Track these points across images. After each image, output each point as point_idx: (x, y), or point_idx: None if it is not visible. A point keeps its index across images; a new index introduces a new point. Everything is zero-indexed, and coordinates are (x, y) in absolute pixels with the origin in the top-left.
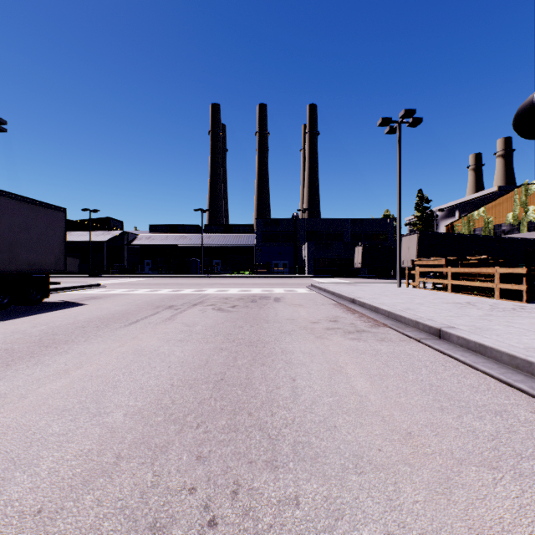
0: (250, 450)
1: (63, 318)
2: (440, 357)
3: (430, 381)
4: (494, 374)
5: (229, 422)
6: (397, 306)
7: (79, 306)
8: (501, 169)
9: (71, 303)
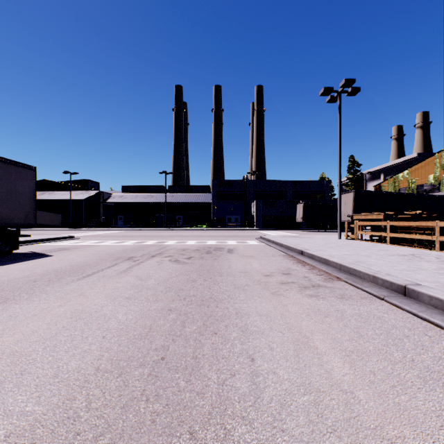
0: None
1: (21, 270)
2: (416, 321)
3: (423, 362)
4: None
5: None
6: (346, 258)
7: (45, 257)
8: (420, 138)
9: (39, 254)
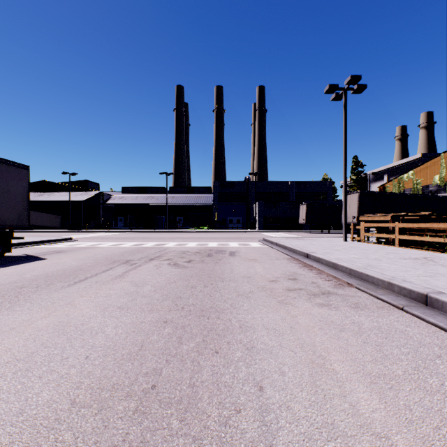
0: None
1: (9, 275)
2: (445, 337)
3: None
4: None
5: None
6: (356, 262)
7: (37, 261)
8: (424, 139)
9: (32, 257)
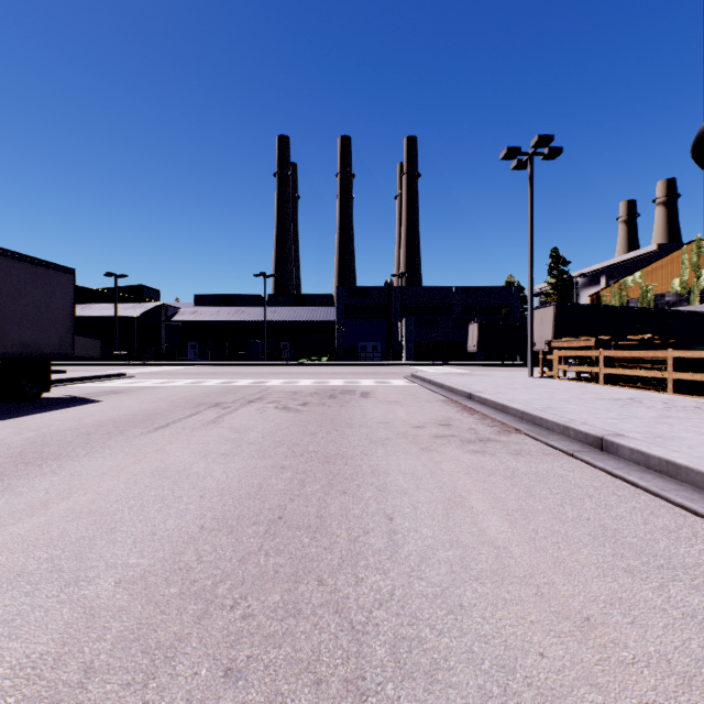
0: (318, 656)
1: (63, 420)
2: (608, 480)
3: (601, 521)
4: (698, 509)
5: (286, 597)
6: (533, 403)
7: (91, 403)
8: (663, 221)
9: (81, 399)
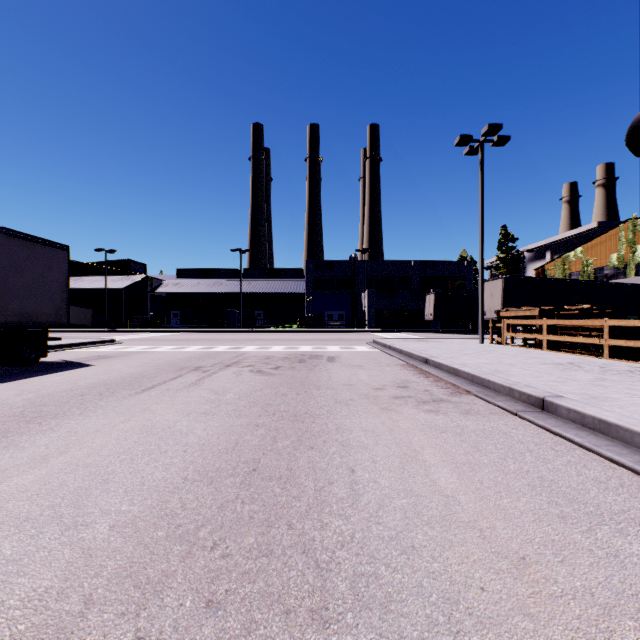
0: (288, 590)
1: (59, 382)
2: (547, 437)
3: (539, 473)
4: (626, 462)
5: (259, 539)
6: (482, 367)
7: (84, 367)
8: (602, 201)
9: (74, 363)
